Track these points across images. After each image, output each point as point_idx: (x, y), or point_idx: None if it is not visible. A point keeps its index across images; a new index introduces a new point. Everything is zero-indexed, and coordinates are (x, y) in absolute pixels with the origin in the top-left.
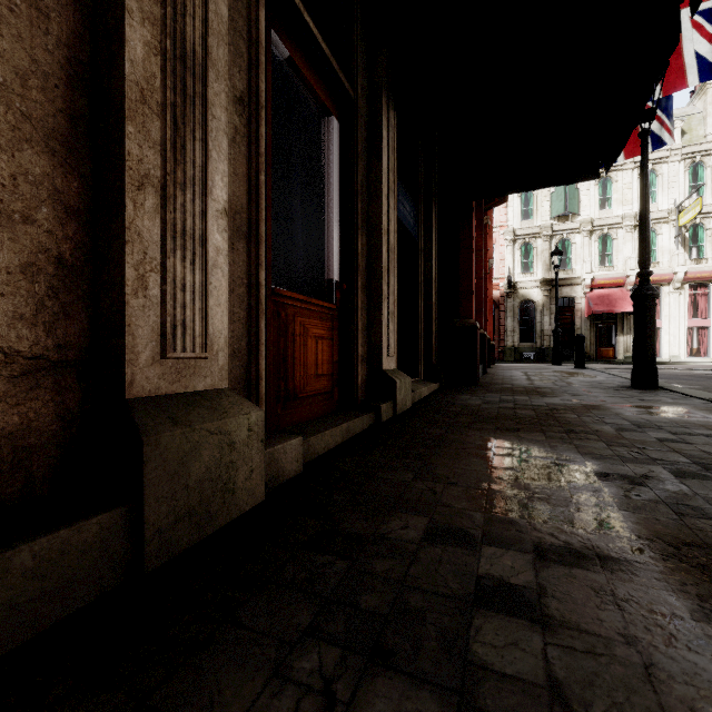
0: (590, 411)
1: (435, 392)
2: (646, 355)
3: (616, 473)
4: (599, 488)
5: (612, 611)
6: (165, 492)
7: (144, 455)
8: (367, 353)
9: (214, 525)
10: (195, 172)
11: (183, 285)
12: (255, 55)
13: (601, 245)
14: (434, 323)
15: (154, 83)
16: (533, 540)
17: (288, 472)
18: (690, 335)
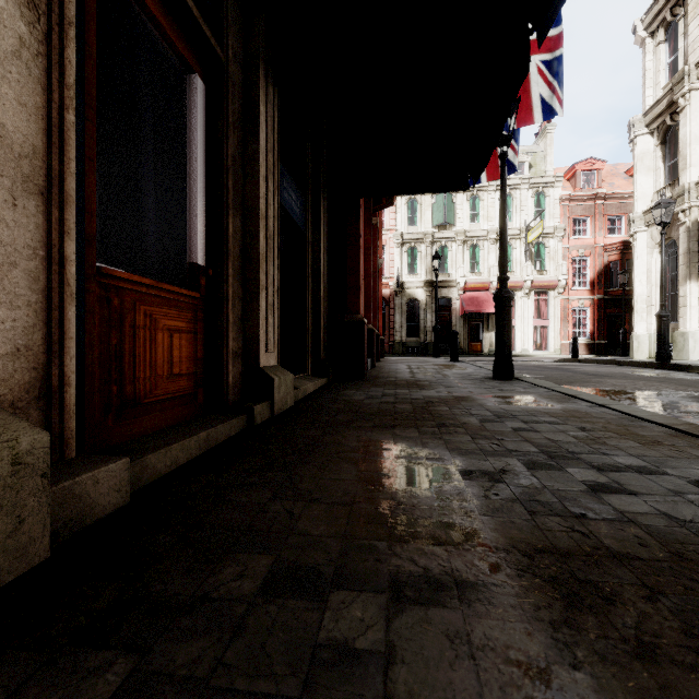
0: (460, 402)
1: (322, 387)
2: (505, 350)
3: (479, 469)
4: (462, 490)
5: (467, 670)
6: None
7: None
8: (242, 348)
9: None
10: None
11: None
12: None
13: (471, 253)
14: (323, 317)
15: None
16: (391, 571)
17: (102, 508)
18: (535, 332)
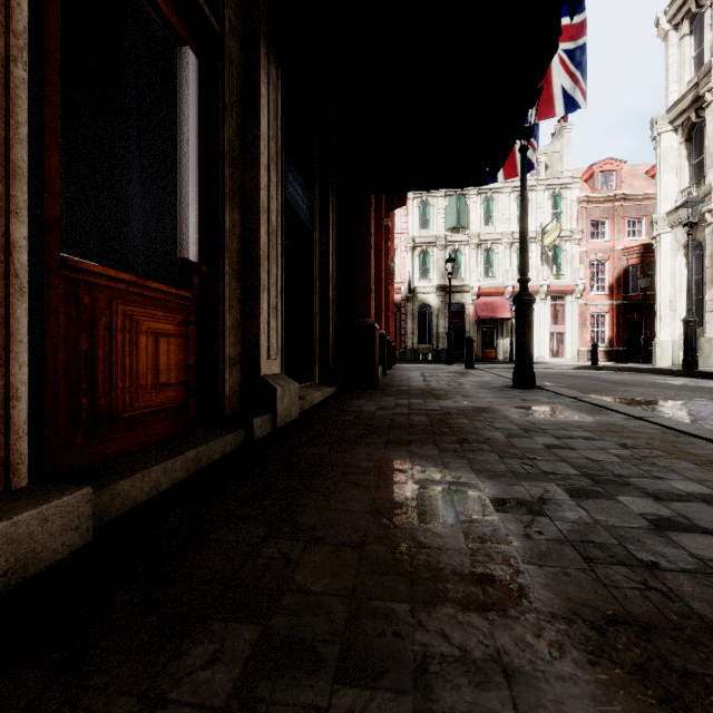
0: (480, 414)
1: (330, 397)
2: (526, 356)
3: (513, 498)
4: (497, 526)
5: None
6: None
7: None
8: (242, 354)
9: None
10: None
11: None
12: None
13: (486, 257)
14: (331, 322)
15: None
16: (416, 653)
17: (52, 552)
18: (552, 339)
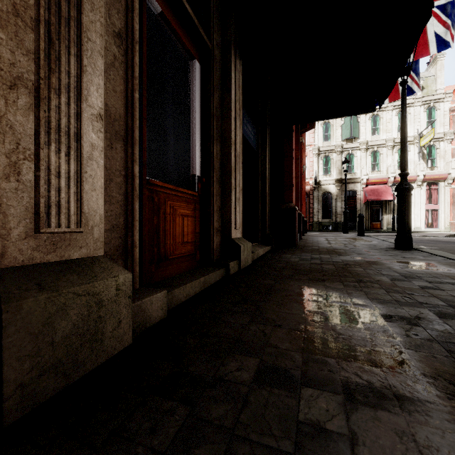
0: (371, 265)
1: (268, 252)
2: (405, 227)
3: (397, 315)
4: (386, 329)
5: None
6: (27, 351)
7: (2, 321)
8: (221, 226)
9: (81, 371)
10: (70, 81)
11: (57, 172)
12: (131, 2)
13: (372, 157)
14: (267, 206)
15: (27, 1)
16: (342, 379)
17: (154, 318)
18: (427, 214)
